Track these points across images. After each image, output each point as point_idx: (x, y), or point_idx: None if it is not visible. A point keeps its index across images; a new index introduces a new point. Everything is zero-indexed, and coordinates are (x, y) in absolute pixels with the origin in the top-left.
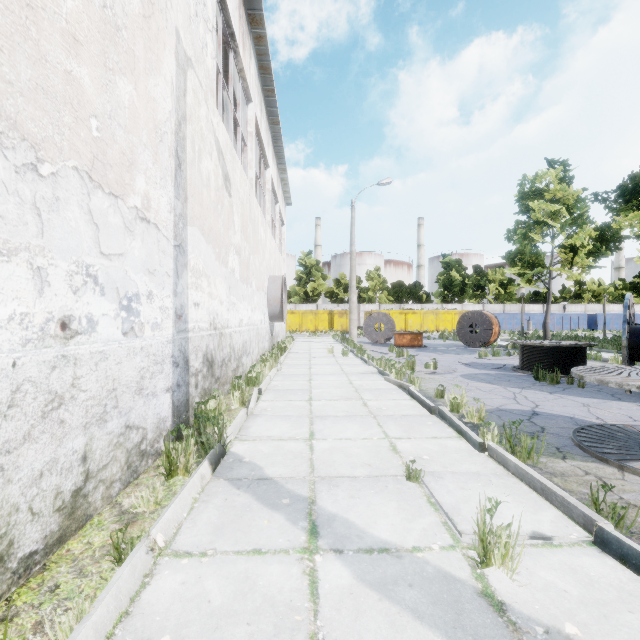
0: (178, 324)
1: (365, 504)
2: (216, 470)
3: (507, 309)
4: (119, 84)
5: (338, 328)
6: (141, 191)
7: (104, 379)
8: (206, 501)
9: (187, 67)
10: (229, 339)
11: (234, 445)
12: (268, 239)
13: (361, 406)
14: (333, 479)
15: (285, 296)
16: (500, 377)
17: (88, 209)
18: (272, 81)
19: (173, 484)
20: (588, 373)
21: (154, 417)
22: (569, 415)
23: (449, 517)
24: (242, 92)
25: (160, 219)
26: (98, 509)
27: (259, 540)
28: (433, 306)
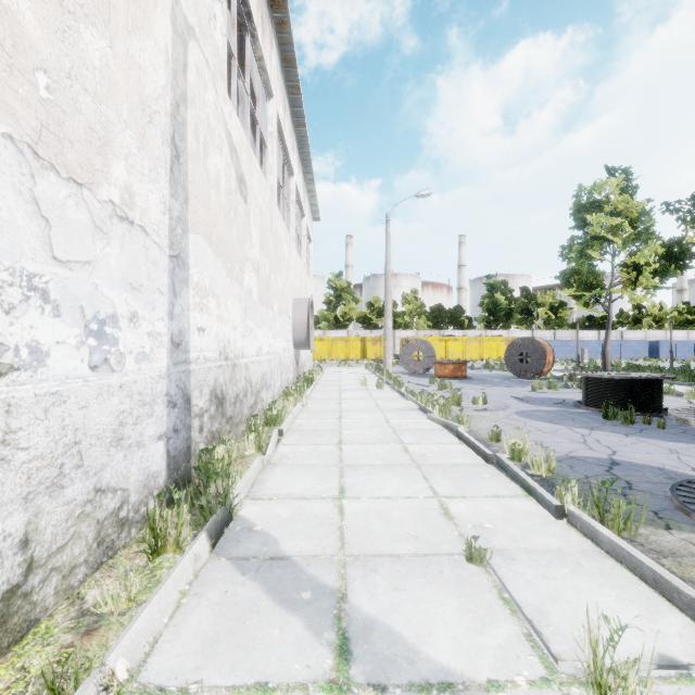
0: (175, 354)
1: (414, 601)
2: (217, 544)
3: (558, 335)
4: (85, 35)
5: (371, 357)
6: (120, 182)
7: (59, 430)
8: (198, 594)
9: (188, 37)
10: (245, 371)
11: (244, 506)
12: (293, 256)
13: (401, 452)
14: (370, 559)
15: (312, 321)
16: (562, 415)
17: (31, 196)
18: (297, 76)
19: (159, 566)
20: (693, 416)
21: (140, 473)
22: (657, 465)
23: (535, 628)
24: (262, 85)
25: (149, 221)
26: (49, 608)
27: (266, 665)
28: (476, 332)
